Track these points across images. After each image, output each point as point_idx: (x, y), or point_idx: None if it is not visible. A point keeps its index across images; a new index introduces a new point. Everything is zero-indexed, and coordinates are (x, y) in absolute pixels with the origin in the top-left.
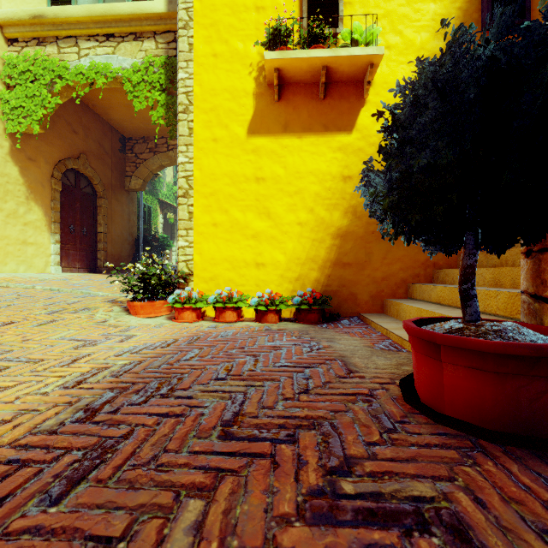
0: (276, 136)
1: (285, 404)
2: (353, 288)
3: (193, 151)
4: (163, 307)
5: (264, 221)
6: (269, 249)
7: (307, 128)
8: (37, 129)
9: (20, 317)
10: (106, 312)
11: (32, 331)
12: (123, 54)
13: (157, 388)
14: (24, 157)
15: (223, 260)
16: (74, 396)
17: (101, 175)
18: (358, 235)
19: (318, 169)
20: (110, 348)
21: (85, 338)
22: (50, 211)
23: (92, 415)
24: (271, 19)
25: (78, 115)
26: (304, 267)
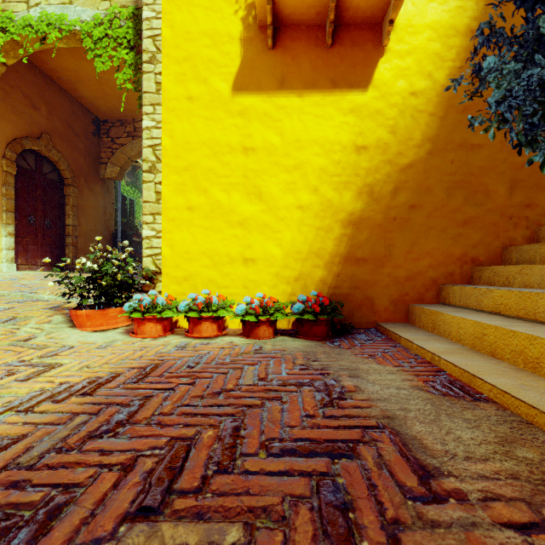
0: (270, 94)
1: None
2: (369, 290)
3: (162, 112)
4: (121, 316)
5: (254, 204)
6: (260, 240)
7: (310, 84)
8: None
9: None
10: (40, 323)
11: None
12: (83, 4)
13: None
14: None
15: (201, 255)
16: None
17: (69, 159)
18: (375, 223)
19: (323, 136)
20: None
21: None
22: (1, 197)
23: None
24: None
25: (39, 88)
26: (306, 263)
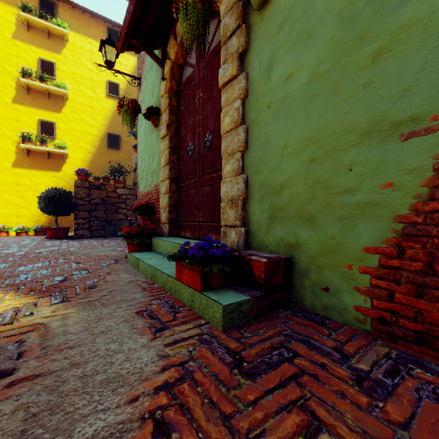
0: (27, 169)
1: (21, 240)
2: (61, 224)
3: None
4: None
5: (20, 200)
6: (23, 210)
7: (41, 168)
8: None
9: None
10: None
11: None
12: None
13: None
14: None
15: None
16: None
17: None
18: None
19: (46, 183)
20: None
21: None
22: None
23: None
24: (23, 132)
25: None
26: (40, 217)
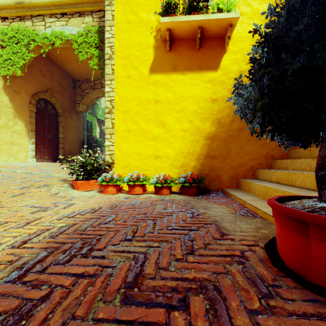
0: (168, 73)
1: (176, 265)
2: (218, 172)
3: (115, 84)
4: (95, 184)
5: (160, 128)
6: (163, 147)
7: (188, 68)
8: (19, 73)
9: (1, 191)
10: (59, 187)
11: (7, 201)
12: (72, 25)
13: (80, 248)
14: (12, 91)
15: (134, 154)
16: (16, 254)
17: (61, 102)
18: (221, 138)
19: (195, 94)
20: (56, 213)
21: (41, 206)
22: (29, 124)
23: (24, 275)
24: None
25: (46, 65)
26: (186, 158)
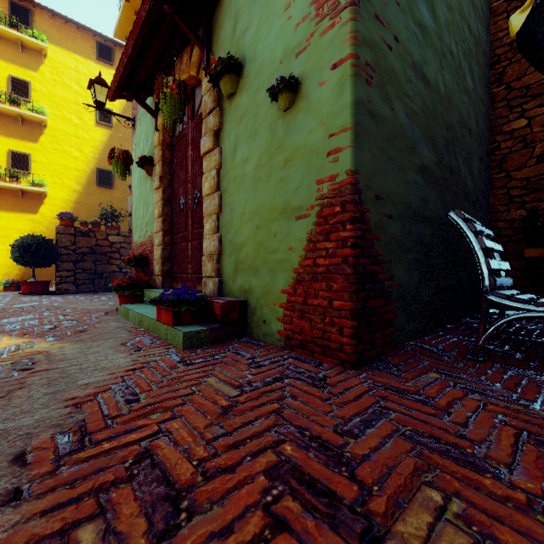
0: None
1: None
2: (37, 277)
3: None
4: None
5: None
6: None
7: (12, 209)
8: None
9: None
10: None
11: None
12: None
13: None
14: None
15: None
16: None
17: None
18: None
19: (18, 227)
20: None
21: None
22: None
23: None
24: None
25: None
26: (10, 269)
